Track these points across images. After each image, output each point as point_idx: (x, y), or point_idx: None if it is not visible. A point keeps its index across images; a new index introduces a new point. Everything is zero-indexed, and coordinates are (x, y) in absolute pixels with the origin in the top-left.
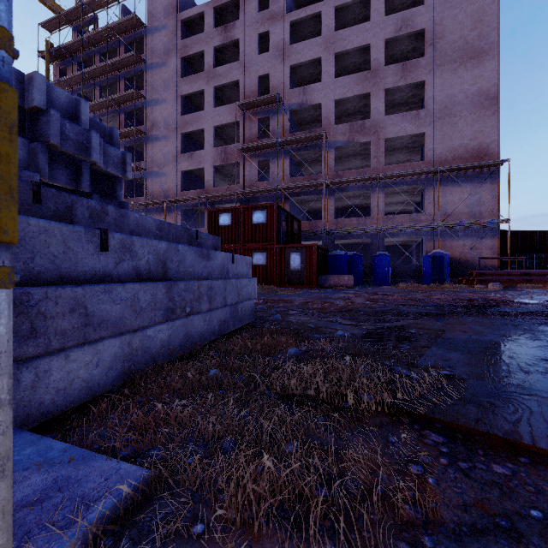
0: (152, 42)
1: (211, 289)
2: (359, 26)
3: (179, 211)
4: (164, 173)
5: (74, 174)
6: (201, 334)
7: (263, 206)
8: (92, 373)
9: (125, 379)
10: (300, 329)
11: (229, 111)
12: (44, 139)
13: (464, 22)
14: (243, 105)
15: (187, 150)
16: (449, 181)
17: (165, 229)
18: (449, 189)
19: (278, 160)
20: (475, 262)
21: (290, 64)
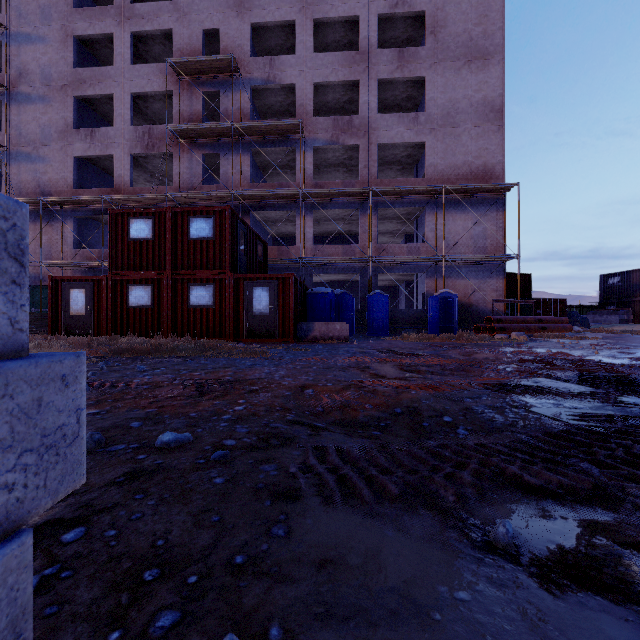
0: None
1: None
2: None
3: (69, 219)
4: (42, 156)
5: None
6: None
7: (208, 211)
8: None
9: None
10: None
11: (156, 74)
12: None
13: (468, 13)
14: (179, 66)
15: (85, 126)
16: (452, 206)
17: None
18: (452, 216)
19: (234, 156)
20: (480, 306)
21: (251, 21)
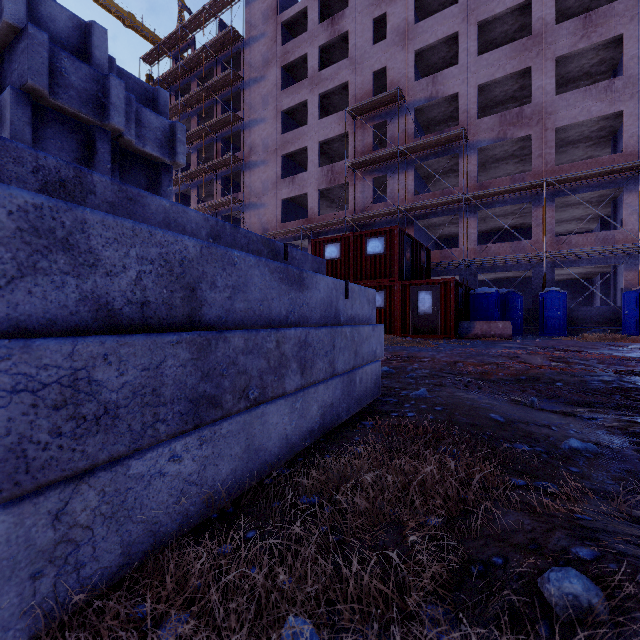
0: (250, 55)
1: (305, 347)
2: None
3: None
4: (263, 203)
5: (85, 150)
6: (284, 439)
7: (380, 232)
8: None
9: None
10: (477, 425)
11: (336, 121)
12: (22, 80)
13: None
14: (354, 111)
15: (288, 174)
16: None
17: (227, 235)
18: None
19: (399, 174)
20: None
21: (415, 49)
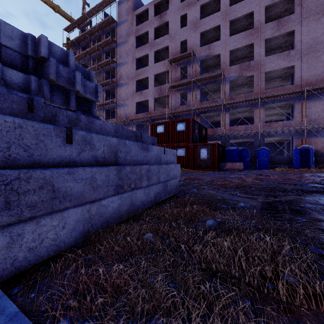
0: (120, 30)
1: (149, 171)
2: (246, 1)
3: (134, 125)
4: (126, 104)
5: (66, 98)
6: (142, 202)
7: (183, 120)
8: (58, 234)
9: (84, 238)
10: (211, 200)
11: (162, 65)
12: (47, 76)
13: None
14: (171, 60)
15: (138, 90)
16: (313, 97)
17: (120, 131)
18: (314, 103)
19: (192, 92)
20: None
21: (200, 32)
